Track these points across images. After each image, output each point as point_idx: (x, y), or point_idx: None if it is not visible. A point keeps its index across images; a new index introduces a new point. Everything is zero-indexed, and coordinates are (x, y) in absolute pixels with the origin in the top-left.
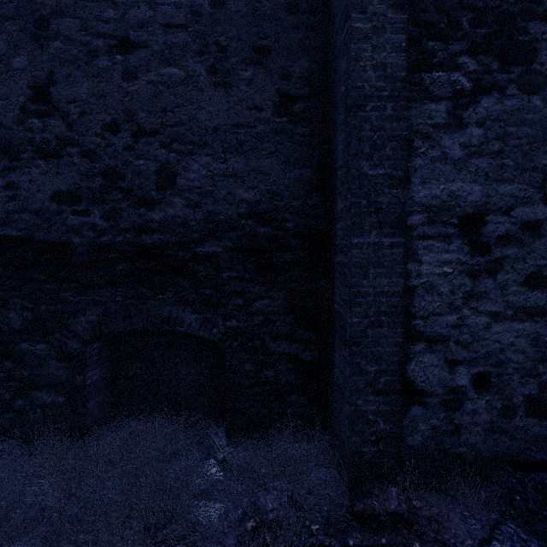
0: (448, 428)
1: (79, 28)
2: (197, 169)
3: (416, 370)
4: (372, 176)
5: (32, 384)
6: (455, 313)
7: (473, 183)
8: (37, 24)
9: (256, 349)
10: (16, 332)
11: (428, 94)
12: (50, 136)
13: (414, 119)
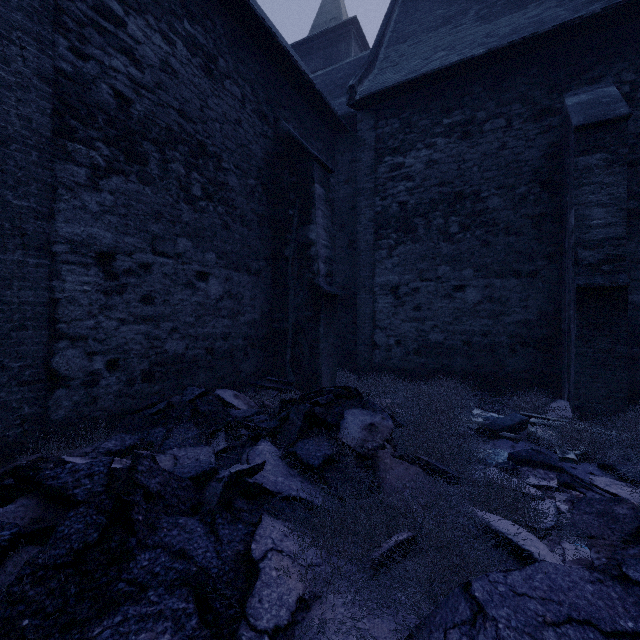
0: (88, 401)
1: None
2: None
3: (61, 362)
4: (17, 205)
5: None
6: (94, 319)
7: (107, 231)
8: None
9: None
10: None
11: (71, 158)
12: None
13: (59, 172)
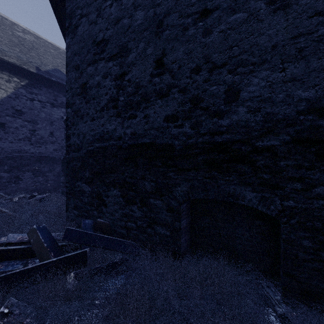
0: None
1: (177, 17)
2: (256, 83)
3: None
4: None
5: (155, 221)
6: None
7: None
8: (157, 26)
9: (316, 229)
10: (148, 192)
11: None
12: (163, 85)
13: None
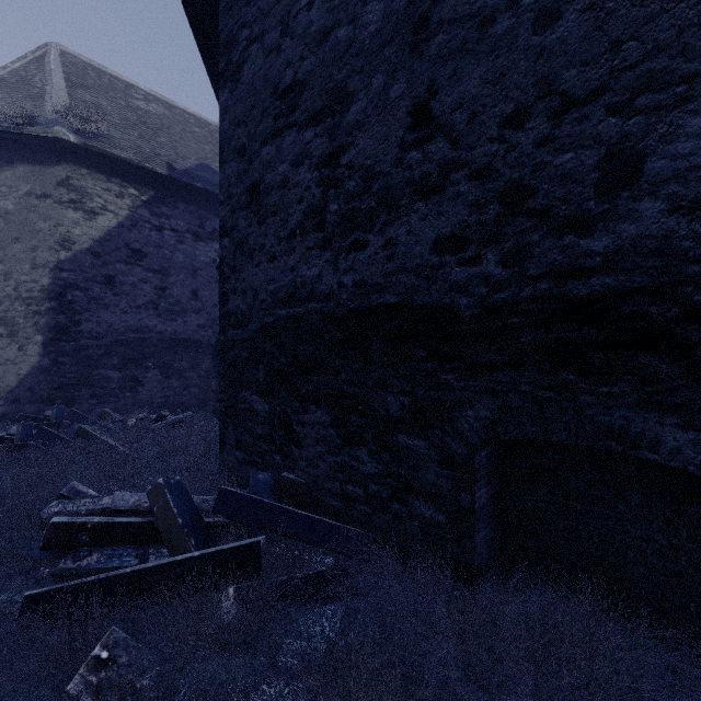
0: None
1: None
2: (698, 129)
3: None
4: None
5: (409, 487)
6: None
7: None
8: (415, 29)
9: None
10: (393, 419)
11: None
12: (431, 166)
13: None
